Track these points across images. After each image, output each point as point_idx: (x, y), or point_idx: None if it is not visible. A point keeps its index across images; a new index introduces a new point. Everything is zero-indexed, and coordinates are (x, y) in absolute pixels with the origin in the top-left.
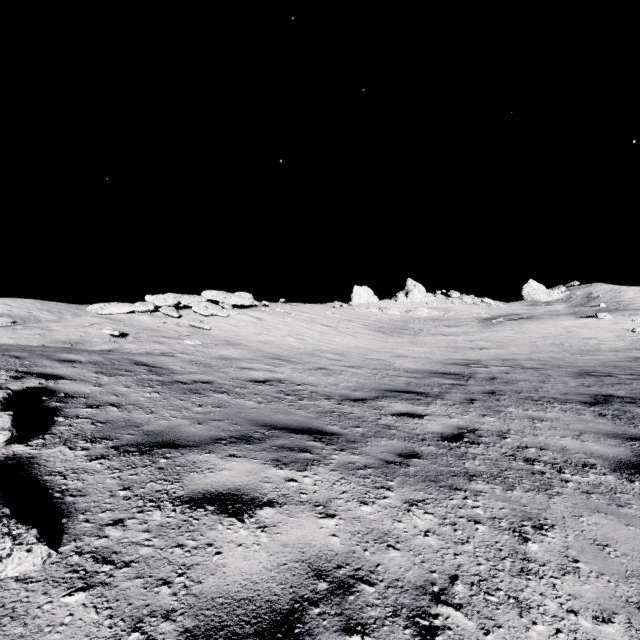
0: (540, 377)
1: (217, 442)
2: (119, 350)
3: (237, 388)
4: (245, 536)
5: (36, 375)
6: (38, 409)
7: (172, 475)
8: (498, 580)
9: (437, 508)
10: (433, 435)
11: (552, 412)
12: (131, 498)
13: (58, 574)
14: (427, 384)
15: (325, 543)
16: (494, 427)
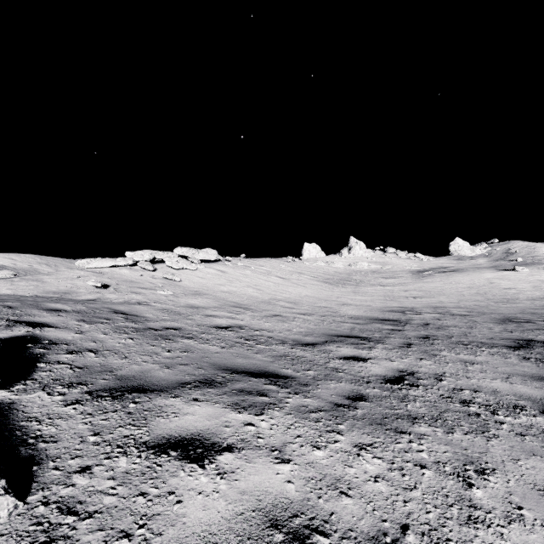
0: (468, 323)
1: (182, 386)
2: (101, 299)
3: (202, 334)
4: (205, 483)
5: (25, 323)
6: (23, 355)
7: (139, 420)
8: (447, 529)
9: (385, 452)
10: (377, 378)
11: (481, 356)
12: (100, 444)
13: (22, 527)
14: (369, 329)
15: (281, 490)
16: (431, 370)
